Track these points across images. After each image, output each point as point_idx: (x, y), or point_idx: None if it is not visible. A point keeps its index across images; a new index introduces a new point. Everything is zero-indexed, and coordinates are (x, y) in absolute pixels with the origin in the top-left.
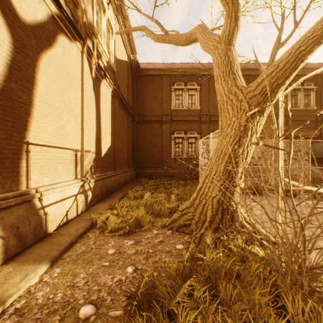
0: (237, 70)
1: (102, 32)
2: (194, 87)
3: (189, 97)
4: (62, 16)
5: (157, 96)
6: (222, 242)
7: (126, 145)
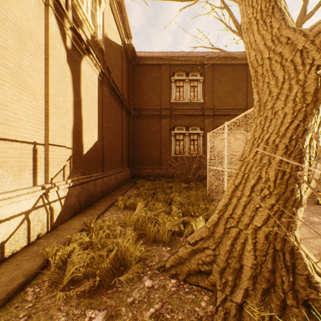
0: (286, 7)
1: None
2: (197, 78)
3: (191, 89)
4: None
5: (155, 87)
6: None
7: (120, 142)
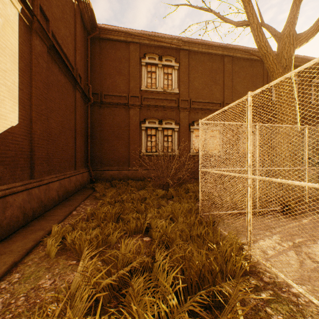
0: None
1: None
2: (171, 64)
3: (165, 76)
4: None
5: (122, 70)
6: None
7: (72, 134)
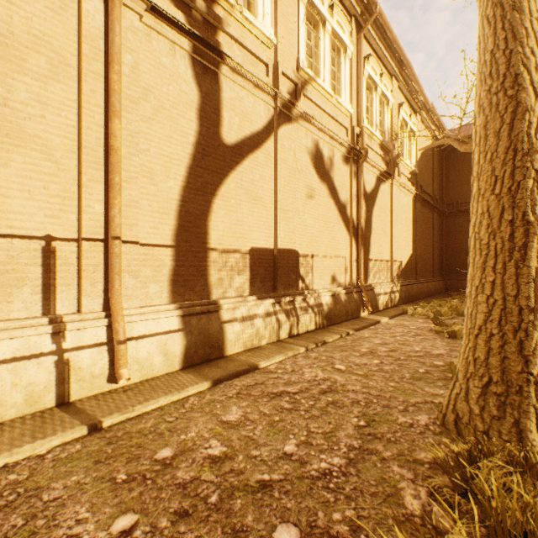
0: None
1: (404, 146)
2: None
3: None
4: (381, 173)
5: None
6: None
7: (430, 249)
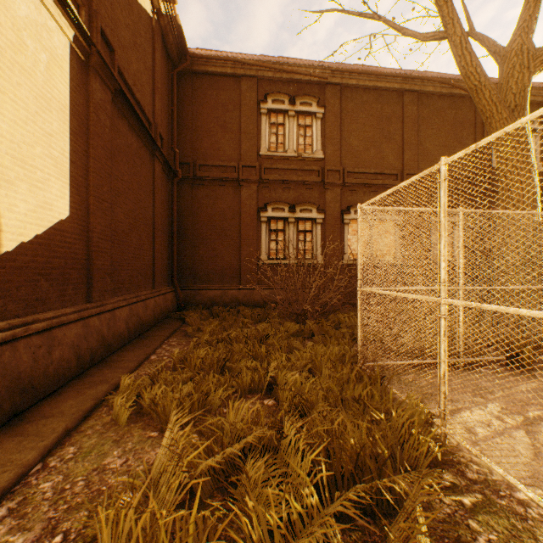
0: None
1: None
2: (311, 109)
3: (299, 131)
4: None
5: (228, 123)
6: None
7: (149, 230)
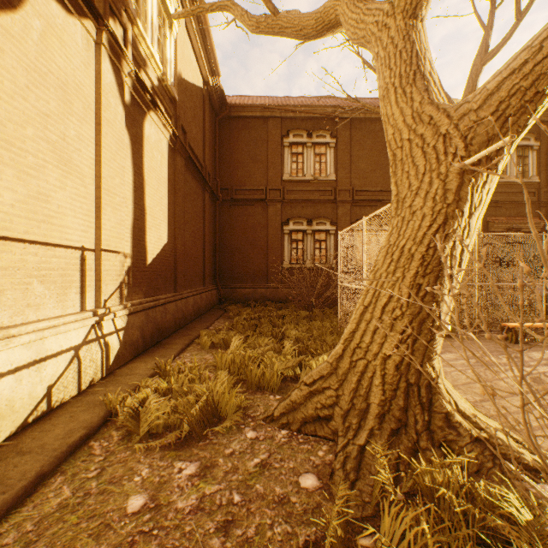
0: (433, 72)
1: (148, 17)
2: (325, 140)
3: (316, 158)
4: None
5: (258, 155)
6: (417, 477)
7: (201, 244)
